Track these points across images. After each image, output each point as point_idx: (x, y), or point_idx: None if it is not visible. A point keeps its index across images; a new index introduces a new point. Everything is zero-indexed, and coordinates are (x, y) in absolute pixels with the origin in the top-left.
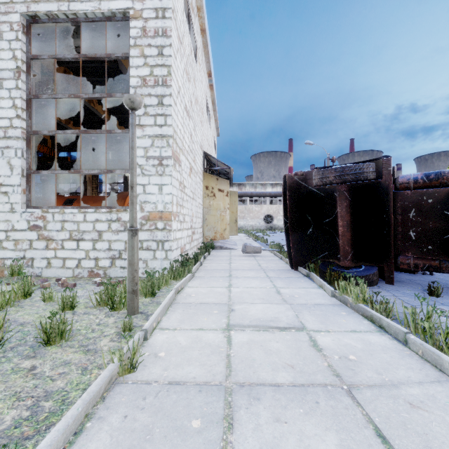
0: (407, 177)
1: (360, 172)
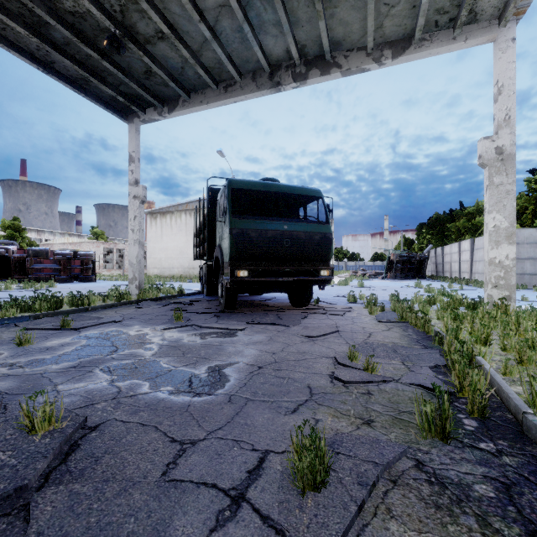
0: (16, 255)
1: (1, 253)
